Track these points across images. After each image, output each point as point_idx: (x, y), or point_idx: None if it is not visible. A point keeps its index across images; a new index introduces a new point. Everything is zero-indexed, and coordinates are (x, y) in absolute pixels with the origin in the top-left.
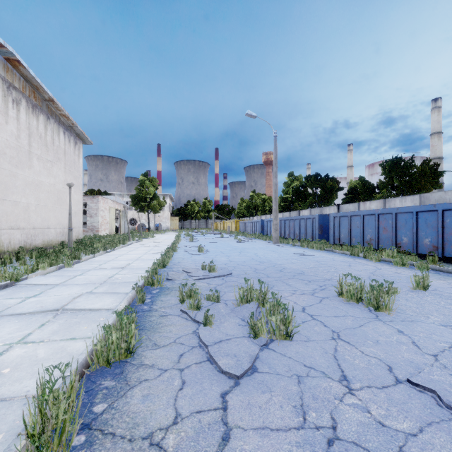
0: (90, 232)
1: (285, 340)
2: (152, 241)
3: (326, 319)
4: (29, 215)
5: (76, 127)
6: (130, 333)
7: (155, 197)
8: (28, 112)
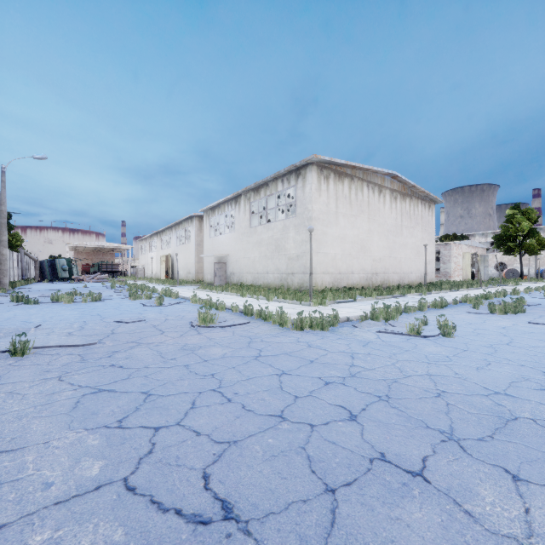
0: (442, 277)
1: (504, 314)
2: (508, 288)
3: None
4: (401, 265)
5: (429, 195)
6: (442, 302)
7: (532, 233)
8: (400, 201)
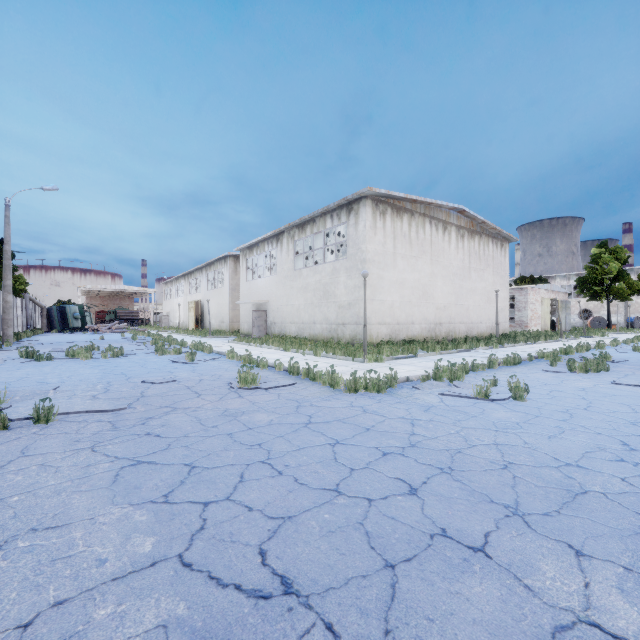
0: (517, 327)
1: (585, 373)
2: (593, 340)
3: (633, 376)
4: (469, 313)
5: (502, 233)
6: (515, 359)
7: (621, 276)
8: (468, 239)
